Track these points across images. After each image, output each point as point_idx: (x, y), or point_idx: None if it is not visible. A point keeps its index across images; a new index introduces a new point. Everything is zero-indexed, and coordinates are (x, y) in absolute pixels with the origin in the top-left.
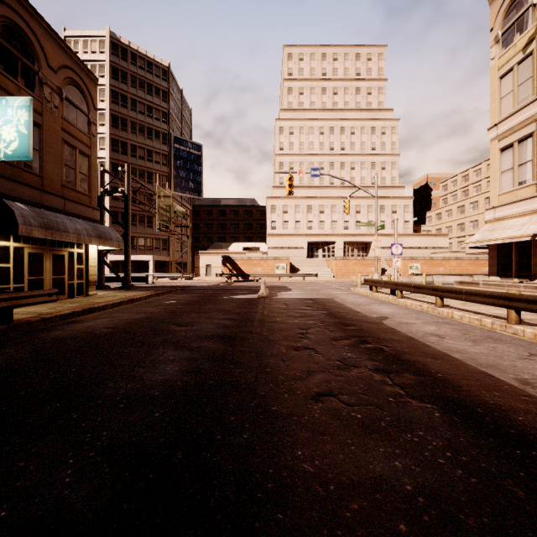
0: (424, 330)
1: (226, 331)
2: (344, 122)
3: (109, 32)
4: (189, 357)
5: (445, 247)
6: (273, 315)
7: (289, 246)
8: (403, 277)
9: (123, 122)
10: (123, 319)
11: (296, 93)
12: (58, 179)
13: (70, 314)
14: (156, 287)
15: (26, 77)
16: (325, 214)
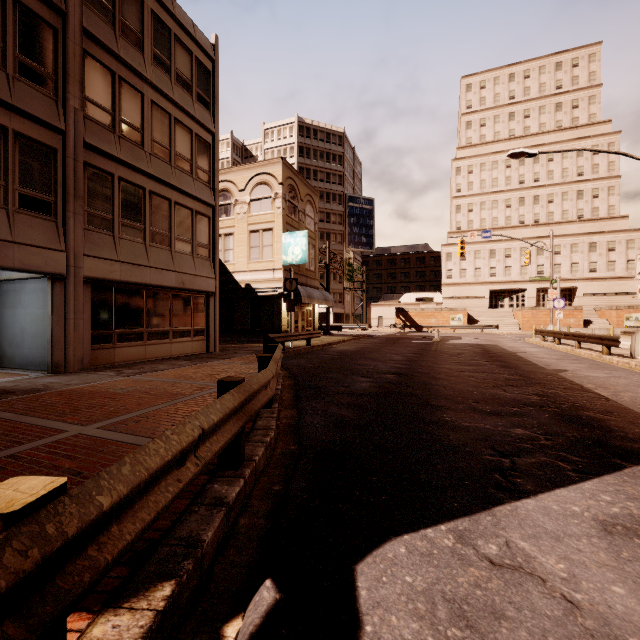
0: (537, 356)
1: (415, 352)
2: (538, 149)
3: (297, 118)
4: (403, 356)
5: None
6: (442, 349)
7: (468, 295)
8: (600, 329)
9: None
10: (355, 347)
11: (476, 126)
12: (304, 266)
13: (324, 344)
14: None
15: (294, 212)
16: (513, 258)
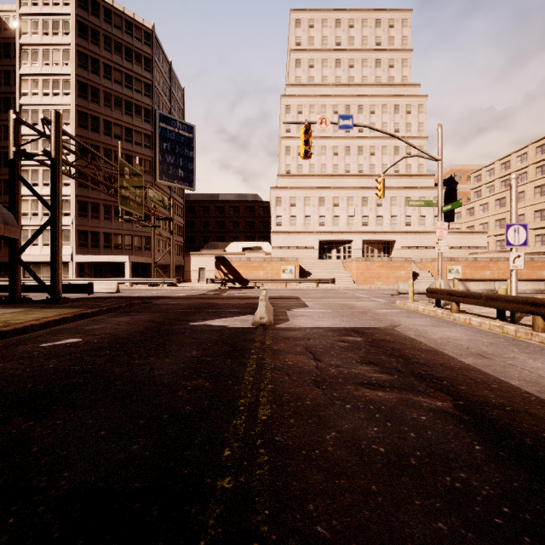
0: None
1: None
2: (362, 100)
3: None
4: None
5: (482, 247)
6: (287, 446)
7: (298, 245)
8: None
9: (94, 91)
10: None
11: (305, 66)
12: None
13: None
14: (112, 298)
15: None
16: (341, 207)
